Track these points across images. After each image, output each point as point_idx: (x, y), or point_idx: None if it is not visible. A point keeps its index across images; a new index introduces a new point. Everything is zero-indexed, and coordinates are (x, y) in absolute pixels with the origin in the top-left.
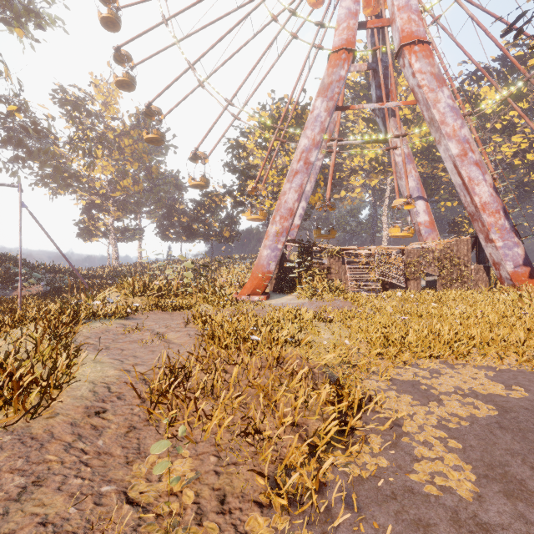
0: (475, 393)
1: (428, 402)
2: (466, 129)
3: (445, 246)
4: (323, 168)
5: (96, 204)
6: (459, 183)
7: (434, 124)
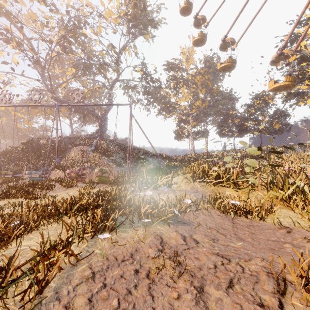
0: None
1: None
2: None
3: None
4: None
5: (183, 120)
6: None
7: None
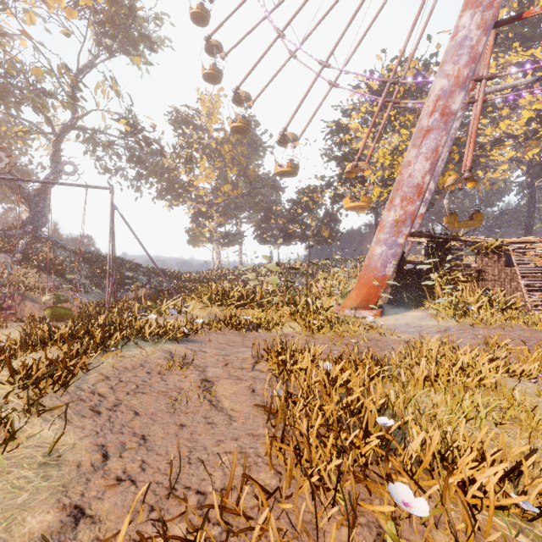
0: None
1: None
2: None
3: None
4: (455, 138)
5: (202, 212)
6: None
7: None
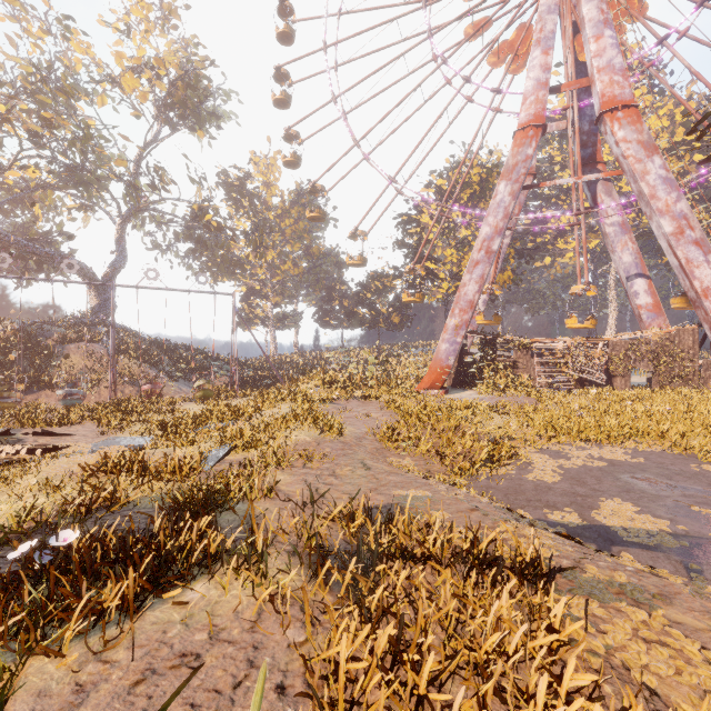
0: (601, 458)
1: (560, 459)
2: (684, 203)
3: (662, 337)
4: (514, 239)
5: (255, 291)
6: (676, 264)
7: (643, 198)
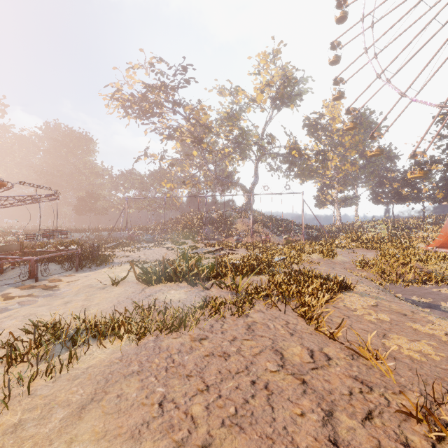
0: None
1: None
2: None
3: None
4: None
5: (326, 184)
6: None
7: None
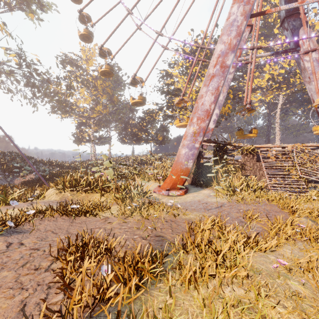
0: None
1: None
2: None
3: None
4: (231, 86)
5: (83, 123)
6: None
7: None
